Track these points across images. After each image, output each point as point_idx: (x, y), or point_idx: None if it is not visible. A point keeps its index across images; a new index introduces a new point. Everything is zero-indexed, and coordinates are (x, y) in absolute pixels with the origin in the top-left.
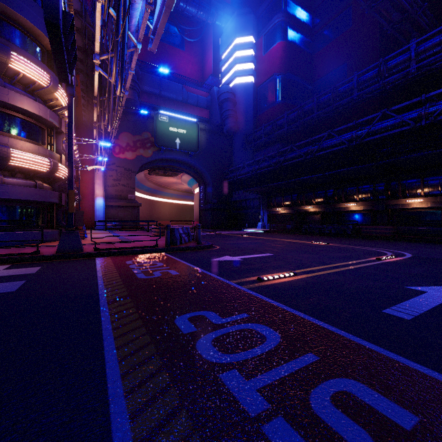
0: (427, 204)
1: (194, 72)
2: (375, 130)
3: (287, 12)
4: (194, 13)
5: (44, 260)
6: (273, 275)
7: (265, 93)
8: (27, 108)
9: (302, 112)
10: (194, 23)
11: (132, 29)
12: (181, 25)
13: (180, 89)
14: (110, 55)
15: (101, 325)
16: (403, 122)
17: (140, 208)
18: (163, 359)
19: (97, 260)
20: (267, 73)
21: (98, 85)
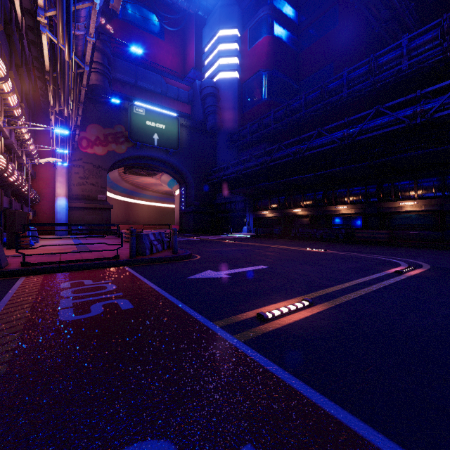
0: (420, 207)
1: (175, 64)
2: (368, 128)
3: (273, 5)
4: None
5: None
6: (280, 308)
7: (250, 90)
8: None
9: (290, 109)
10: (175, 11)
11: None
12: (161, 11)
13: (159, 80)
14: None
15: None
16: (397, 120)
17: (115, 211)
18: None
19: (19, 282)
20: (253, 69)
21: (50, 56)
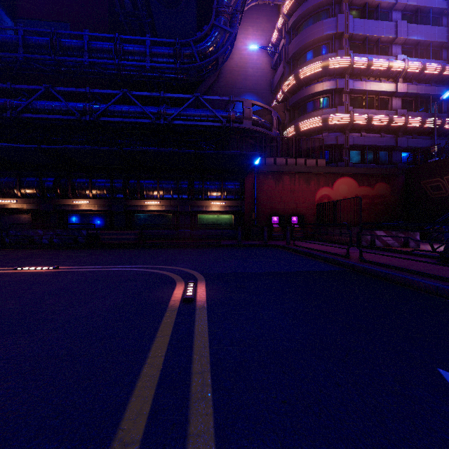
0: (162, 207)
1: None
2: (115, 110)
3: None
4: None
5: None
6: None
7: None
8: None
9: None
10: None
11: None
12: None
13: None
14: None
15: None
16: (144, 113)
17: None
18: None
19: None
20: None
21: None
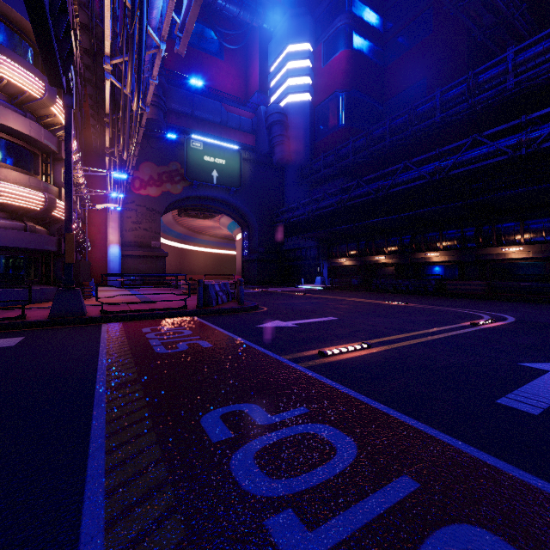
0: (528, 254)
1: (236, 87)
2: (463, 160)
3: (353, 13)
4: (236, 13)
5: (31, 327)
6: (340, 348)
7: (325, 115)
8: (13, 126)
9: (372, 138)
10: (236, 25)
11: (154, 23)
12: (220, 27)
13: (218, 108)
14: (125, 58)
15: (89, 429)
16: (499, 151)
17: (167, 259)
18: (177, 491)
19: (104, 327)
20: (327, 89)
21: (110, 99)
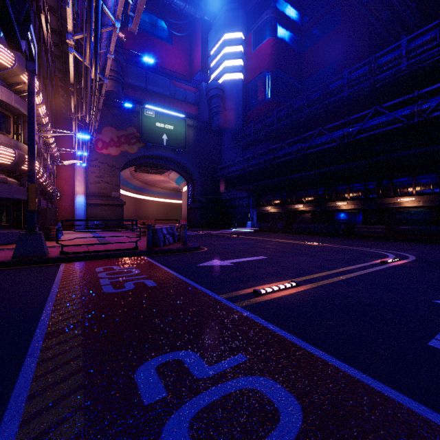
0: (418, 203)
1: (182, 67)
2: (367, 127)
3: (277, 8)
4: (182, 6)
5: None
6: (272, 287)
7: (254, 90)
8: None
9: (292, 109)
10: (182, 17)
11: (109, 4)
12: (169, 18)
13: (167, 83)
14: (85, 34)
15: (12, 389)
16: (395, 119)
17: (126, 207)
18: None
19: (62, 267)
20: (256, 70)
21: (74, 71)
